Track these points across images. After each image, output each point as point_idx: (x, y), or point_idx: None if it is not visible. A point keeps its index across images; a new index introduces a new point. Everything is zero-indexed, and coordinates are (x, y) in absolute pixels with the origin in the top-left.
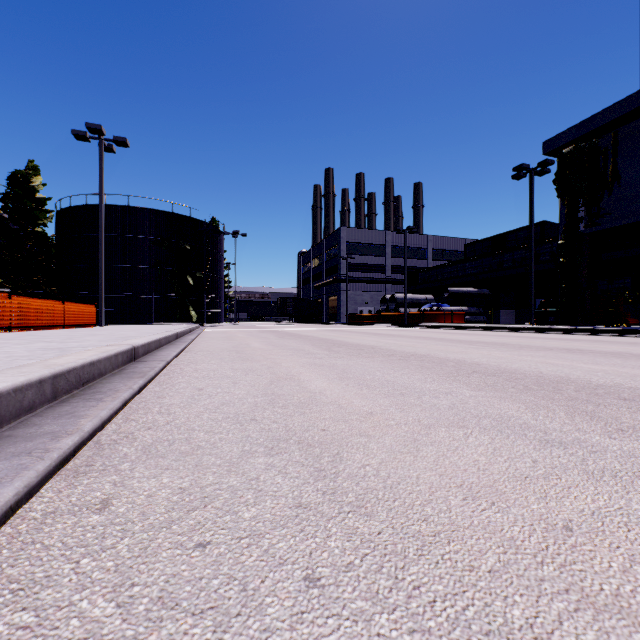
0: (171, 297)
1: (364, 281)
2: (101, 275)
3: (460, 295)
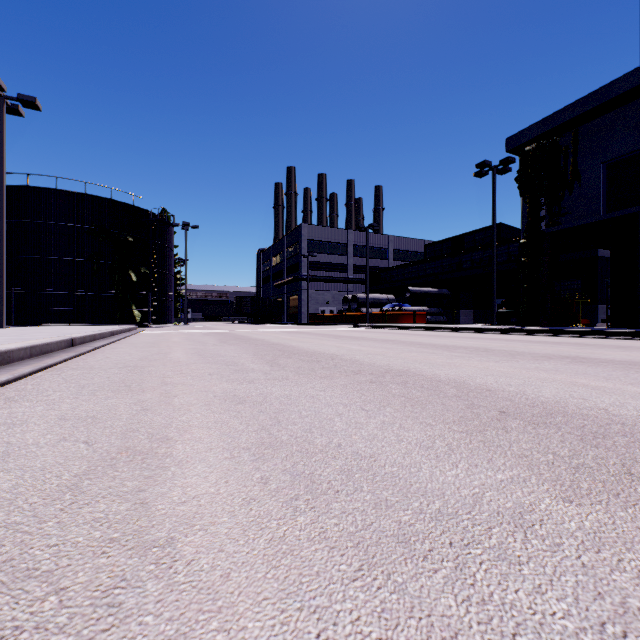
0: (110, 294)
1: (326, 280)
2: (1, 265)
3: (421, 295)
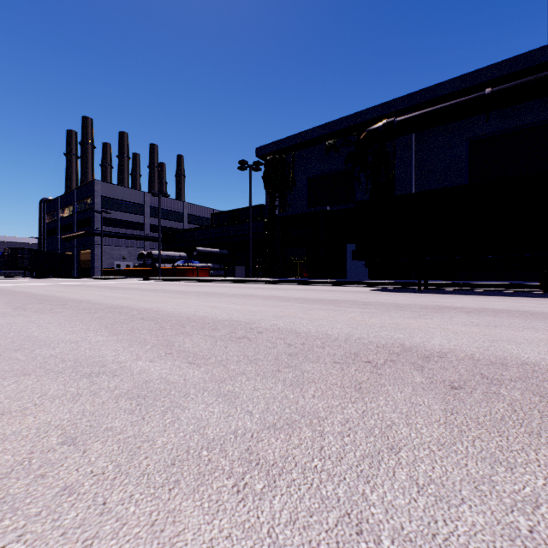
0: None
1: (122, 236)
2: None
3: (206, 254)
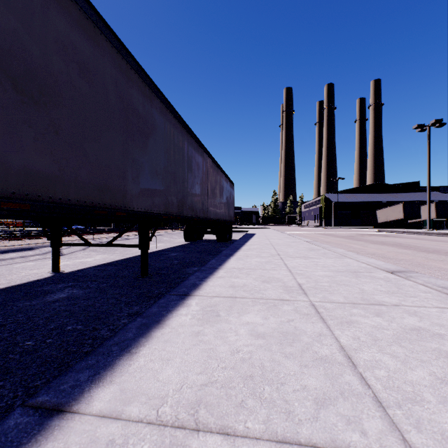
0: None
1: None
2: None
3: None
